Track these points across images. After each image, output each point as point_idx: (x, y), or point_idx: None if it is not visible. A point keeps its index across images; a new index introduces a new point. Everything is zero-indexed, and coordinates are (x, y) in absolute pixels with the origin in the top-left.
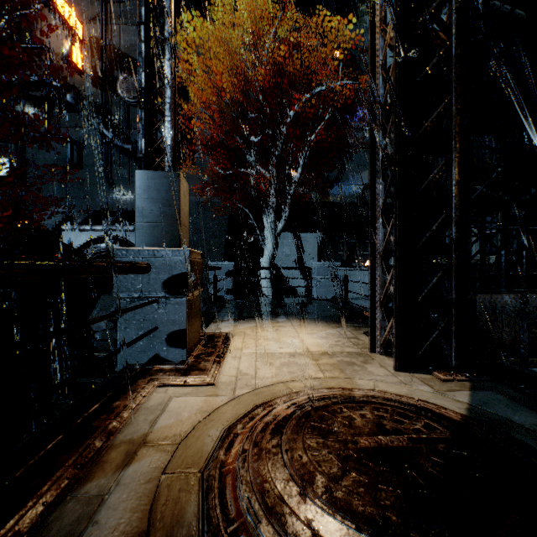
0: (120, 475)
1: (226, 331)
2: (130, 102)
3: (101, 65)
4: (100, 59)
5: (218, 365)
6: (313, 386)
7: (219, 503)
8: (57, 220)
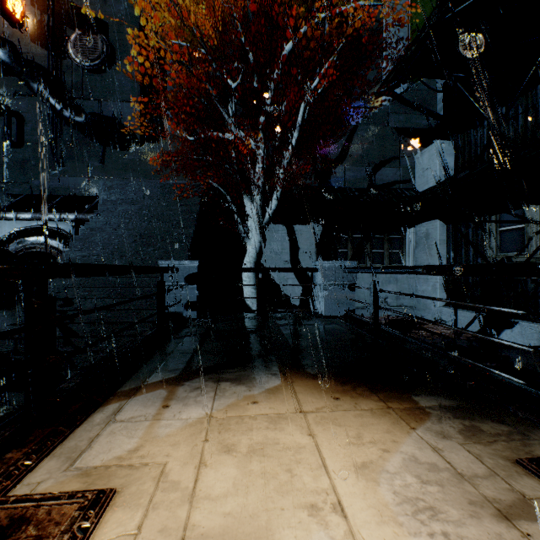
0: None
1: (111, 455)
2: (84, 66)
3: (48, 19)
4: (46, 11)
5: None
6: None
7: None
8: None
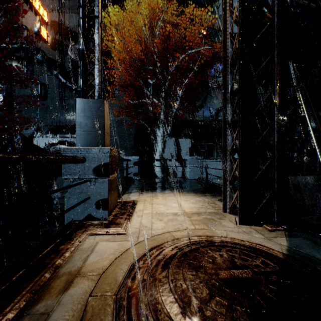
0: (61, 297)
1: (133, 198)
2: (76, 60)
3: (59, 38)
4: (58, 33)
5: (128, 221)
6: (188, 234)
7: (126, 318)
8: (31, 131)
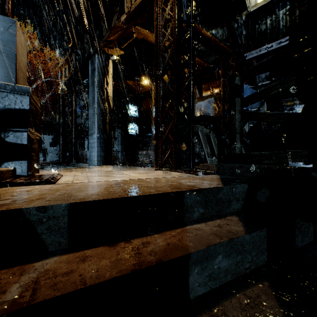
0: None
1: None
2: None
3: None
4: None
5: None
6: None
7: None
8: None
